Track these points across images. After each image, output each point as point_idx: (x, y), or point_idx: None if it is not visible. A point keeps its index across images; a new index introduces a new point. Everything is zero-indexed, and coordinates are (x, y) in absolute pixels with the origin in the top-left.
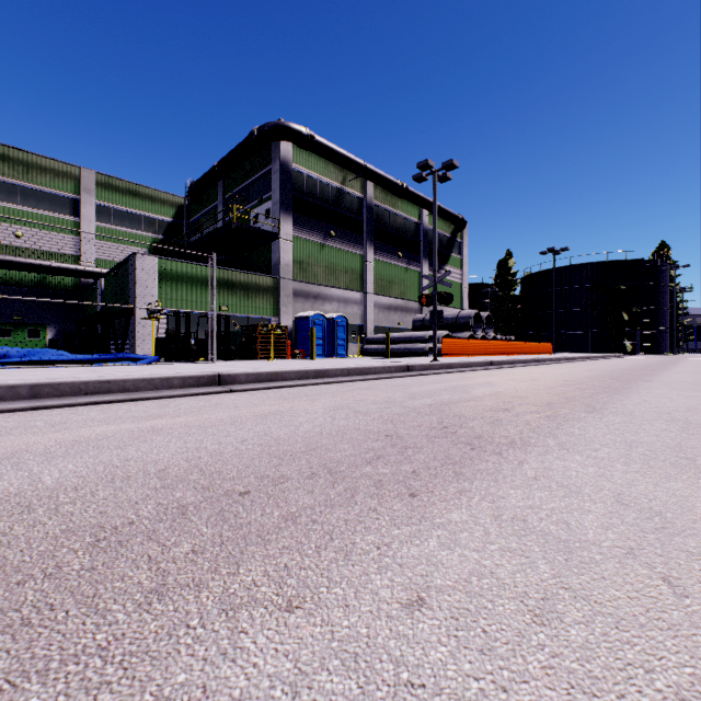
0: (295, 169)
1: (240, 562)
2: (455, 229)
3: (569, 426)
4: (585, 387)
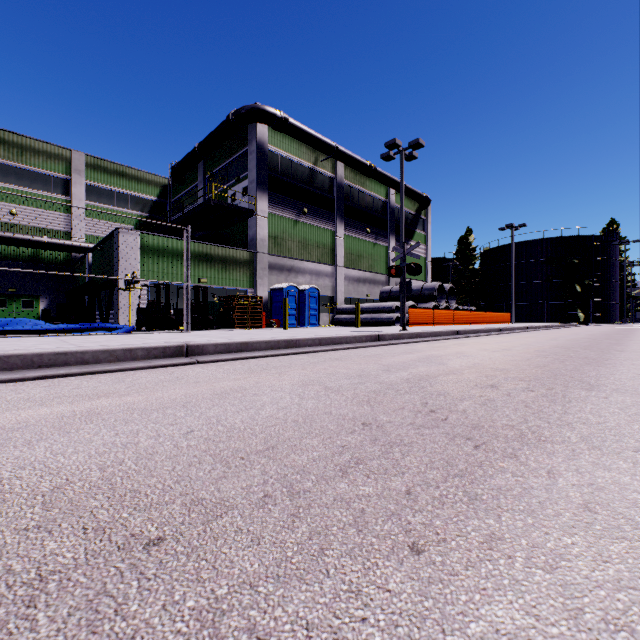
0: (270, 150)
1: None
2: (419, 207)
3: (577, 410)
4: (562, 357)
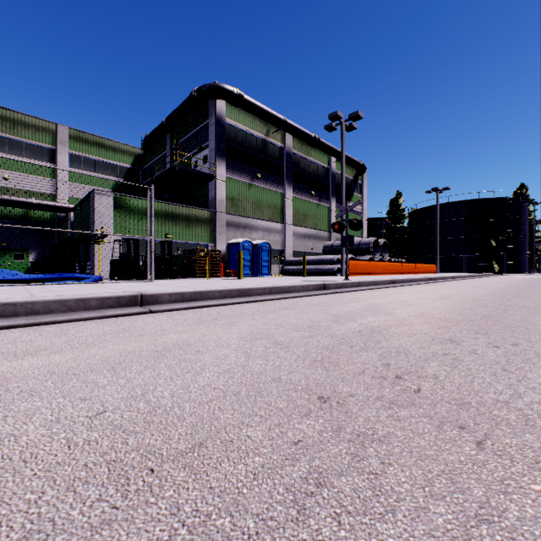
0: (227, 122)
1: None
2: (356, 173)
3: None
4: (502, 306)
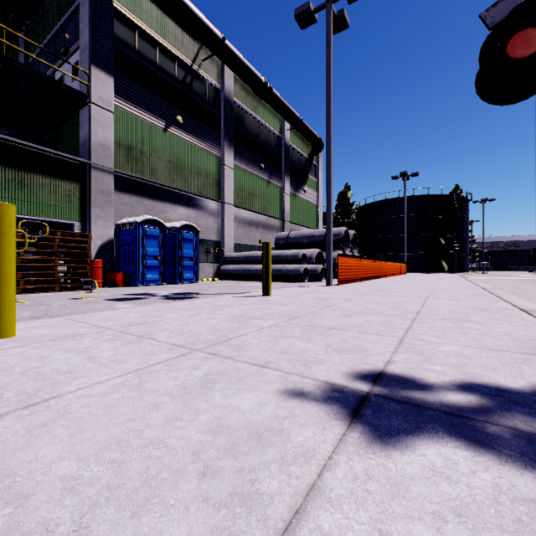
0: (119, 10)
1: None
2: (312, 152)
3: None
4: None
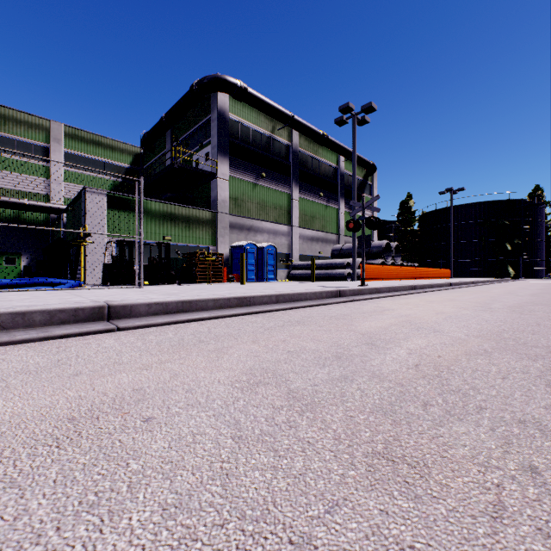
0: (230, 118)
1: None
2: (366, 173)
3: None
4: None
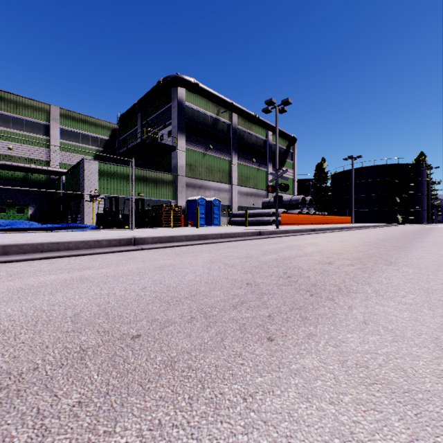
0: (186, 105)
1: (118, 417)
2: (289, 144)
3: (377, 276)
4: (379, 246)
